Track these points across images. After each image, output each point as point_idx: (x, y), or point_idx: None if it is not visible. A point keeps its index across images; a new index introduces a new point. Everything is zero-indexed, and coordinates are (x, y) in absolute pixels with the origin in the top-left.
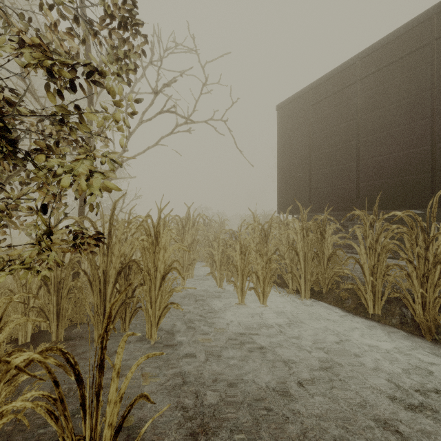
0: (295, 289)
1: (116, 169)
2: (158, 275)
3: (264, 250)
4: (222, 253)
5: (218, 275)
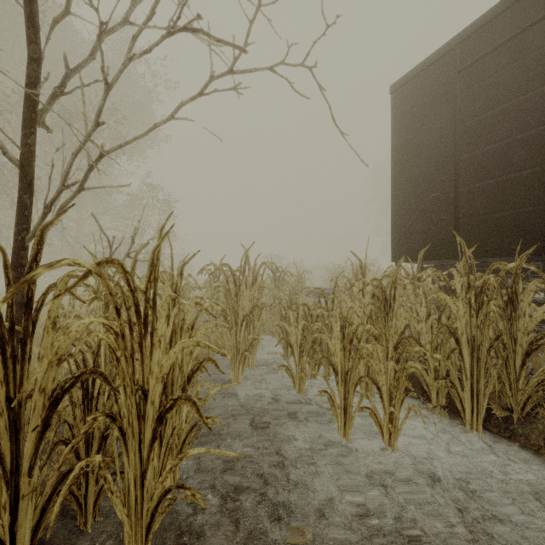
0: (445, 403)
1: (91, 170)
2: (149, 410)
3: (389, 332)
4: (303, 330)
5: (296, 369)
